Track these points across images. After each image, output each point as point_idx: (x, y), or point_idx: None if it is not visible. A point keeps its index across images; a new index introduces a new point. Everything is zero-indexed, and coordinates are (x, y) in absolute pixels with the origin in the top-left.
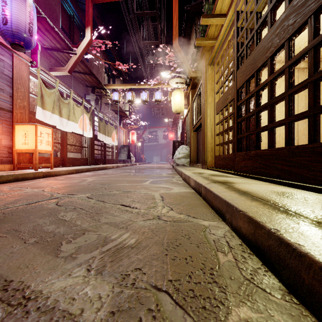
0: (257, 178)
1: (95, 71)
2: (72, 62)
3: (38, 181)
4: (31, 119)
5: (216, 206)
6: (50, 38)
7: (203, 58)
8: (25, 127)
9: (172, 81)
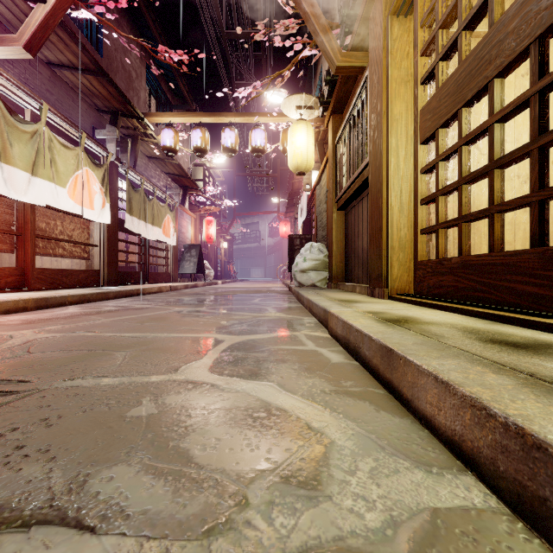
0: None
1: (121, 81)
2: (35, 22)
3: None
4: None
5: None
6: None
7: (375, 5)
8: None
9: (289, 102)
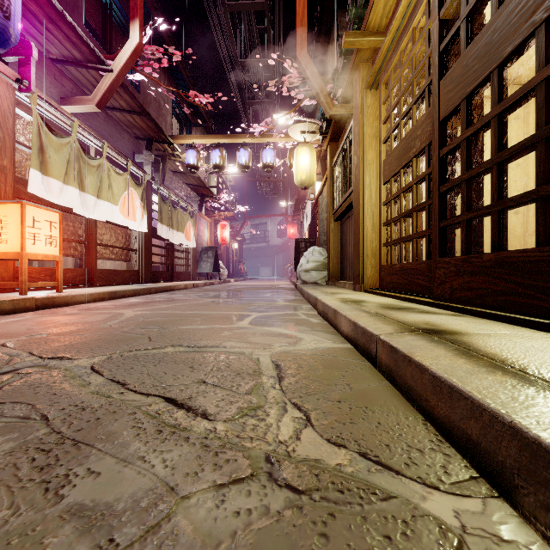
0: (505, 319)
1: (153, 111)
2: (104, 87)
3: (20, 318)
4: (20, 194)
5: (450, 421)
6: (59, 39)
7: (356, 77)
8: (1, 207)
9: (295, 128)
